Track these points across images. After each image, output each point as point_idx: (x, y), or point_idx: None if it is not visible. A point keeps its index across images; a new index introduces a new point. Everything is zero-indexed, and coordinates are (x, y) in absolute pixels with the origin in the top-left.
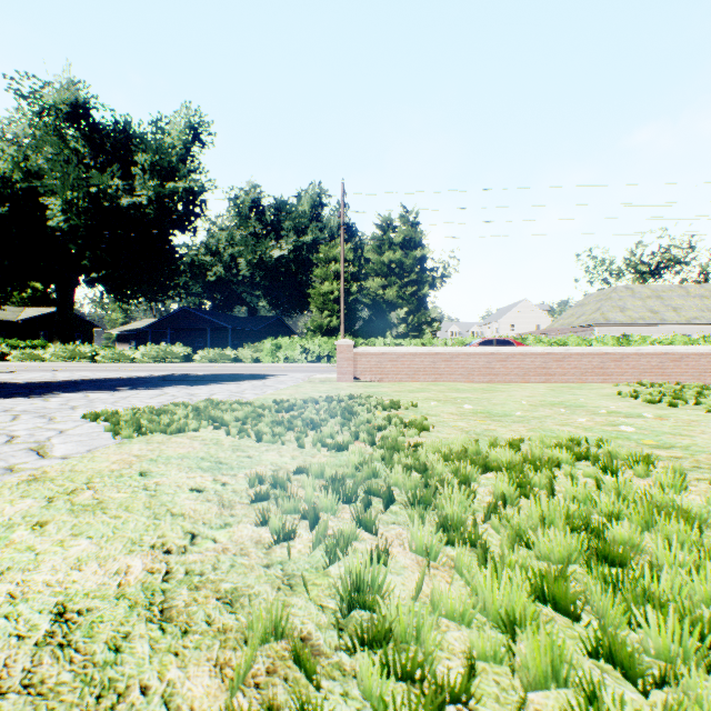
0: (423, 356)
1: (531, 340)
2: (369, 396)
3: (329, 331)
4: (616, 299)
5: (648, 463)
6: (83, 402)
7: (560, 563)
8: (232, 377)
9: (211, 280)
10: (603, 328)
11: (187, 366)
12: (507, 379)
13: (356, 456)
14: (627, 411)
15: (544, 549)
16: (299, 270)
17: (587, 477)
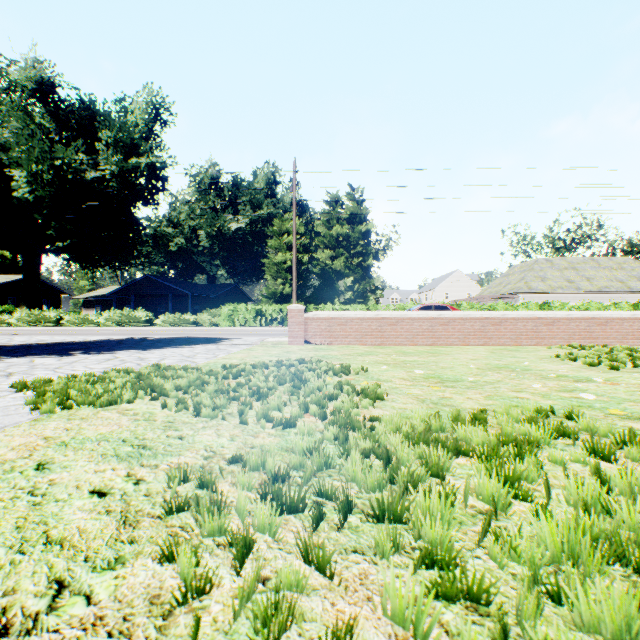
0: (371, 320)
1: (465, 306)
2: (319, 360)
3: (282, 298)
4: (537, 270)
5: (638, 443)
6: (24, 368)
7: (615, 639)
8: (188, 340)
9: (173, 250)
10: (527, 295)
11: (148, 329)
12: (448, 342)
13: (304, 439)
14: (573, 375)
15: (588, 613)
16: (255, 242)
17: (575, 461)
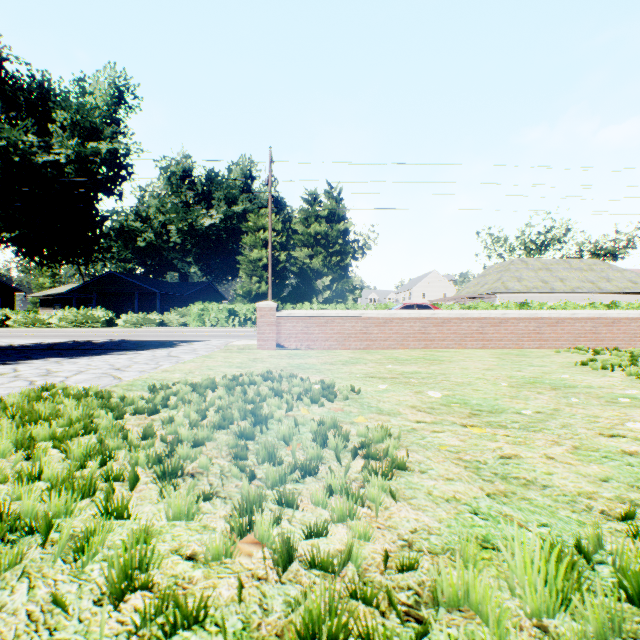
0: (355, 320)
1: (446, 306)
2: (292, 374)
3: (258, 297)
4: (513, 270)
5: None
6: None
7: None
8: (138, 344)
9: (141, 246)
10: (504, 295)
11: (106, 330)
12: (443, 345)
13: None
14: None
15: None
16: (230, 238)
17: None
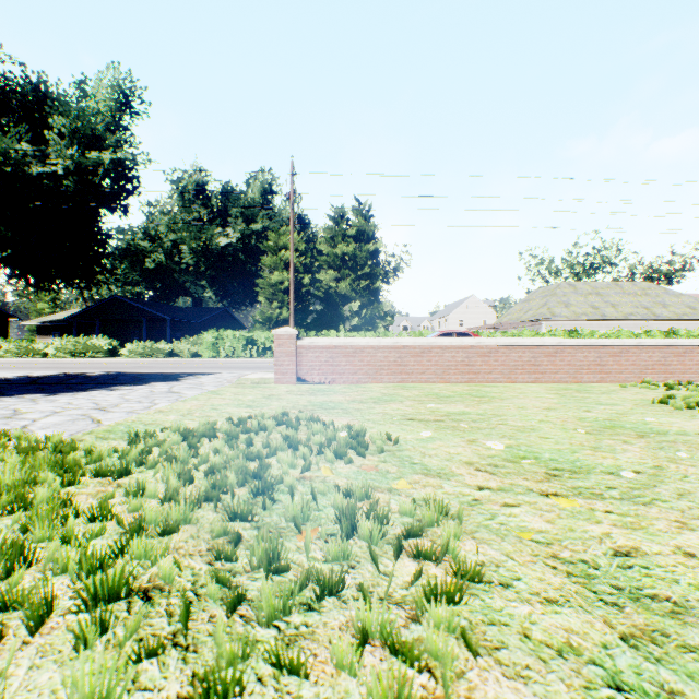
0: (388, 349)
1: (487, 334)
2: (312, 417)
3: (279, 324)
4: (560, 295)
5: None
6: None
7: None
8: (137, 377)
9: (150, 267)
10: (550, 322)
11: (108, 361)
12: (489, 378)
13: None
14: None
15: None
16: (248, 260)
17: None
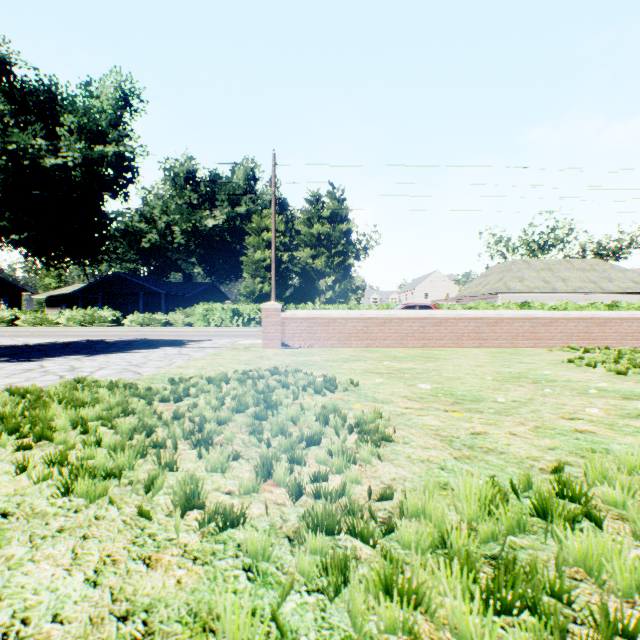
0: (356, 320)
1: (447, 306)
2: (297, 369)
3: (261, 297)
4: (515, 270)
5: None
6: None
7: None
8: (148, 343)
9: (146, 247)
10: (506, 296)
11: (113, 330)
12: (440, 344)
13: (243, 616)
14: (612, 388)
15: None
16: (233, 239)
17: None
